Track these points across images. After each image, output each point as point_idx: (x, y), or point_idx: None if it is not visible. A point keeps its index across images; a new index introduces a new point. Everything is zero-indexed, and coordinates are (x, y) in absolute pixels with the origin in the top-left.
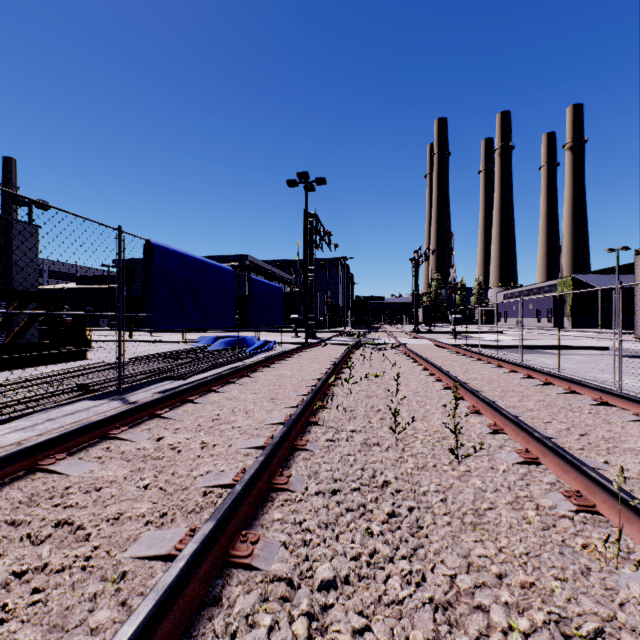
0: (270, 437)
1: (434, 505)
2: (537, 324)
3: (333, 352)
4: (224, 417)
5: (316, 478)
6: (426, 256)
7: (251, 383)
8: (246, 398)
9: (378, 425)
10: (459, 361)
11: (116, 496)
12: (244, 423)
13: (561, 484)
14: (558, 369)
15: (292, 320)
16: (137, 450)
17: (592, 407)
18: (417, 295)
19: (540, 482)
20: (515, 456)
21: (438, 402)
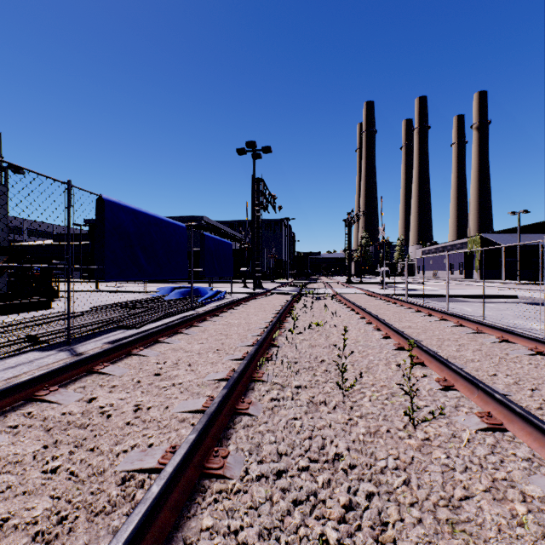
0: (209, 399)
1: (396, 489)
2: (450, 276)
3: (277, 301)
4: (166, 372)
5: (258, 455)
6: (358, 217)
7: (199, 333)
8: (192, 349)
9: (323, 379)
10: (391, 309)
11: (11, 488)
12: (185, 379)
13: (539, 460)
14: (483, 317)
15: (241, 272)
16: (61, 416)
17: (530, 357)
18: (350, 251)
19: (515, 458)
20: (476, 420)
21: (380, 352)
